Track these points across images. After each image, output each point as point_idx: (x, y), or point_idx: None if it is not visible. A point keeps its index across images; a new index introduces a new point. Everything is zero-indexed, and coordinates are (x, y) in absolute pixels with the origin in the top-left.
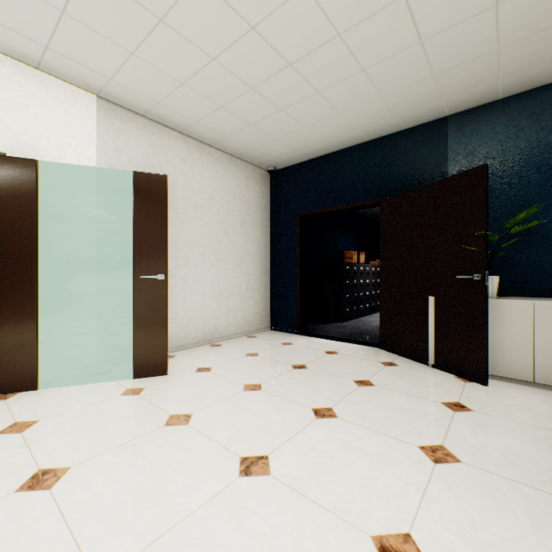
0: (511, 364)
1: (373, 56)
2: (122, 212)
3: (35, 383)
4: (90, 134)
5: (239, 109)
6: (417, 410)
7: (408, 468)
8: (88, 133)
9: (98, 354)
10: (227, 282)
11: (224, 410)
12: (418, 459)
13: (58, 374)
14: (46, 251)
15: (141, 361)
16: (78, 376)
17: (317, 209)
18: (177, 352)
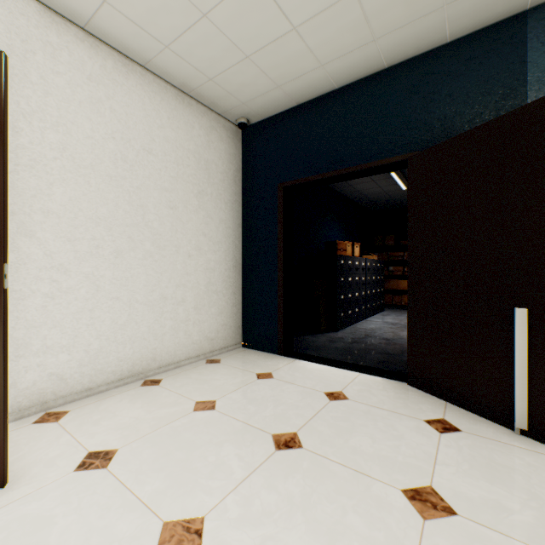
0: None
1: None
2: None
3: None
4: None
5: None
6: None
7: None
8: None
9: None
10: (174, 281)
11: None
12: None
13: None
14: None
15: None
16: None
17: (309, 175)
18: (76, 402)
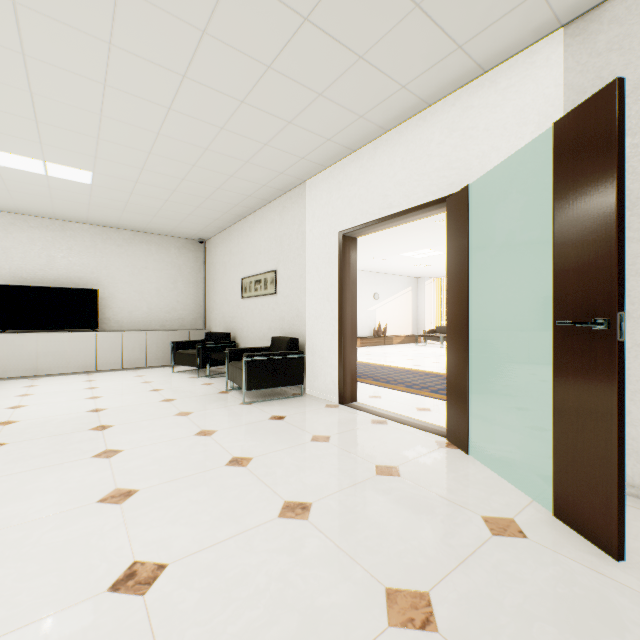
0: None
1: None
2: None
3: (466, 445)
4: (550, 99)
5: None
6: None
7: None
8: (547, 100)
9: None
10: None
11: None
12: None
13: (506, 450)
14: (494, 290)
15: (565, 491)
16: (525, 466)
17: None
18: None
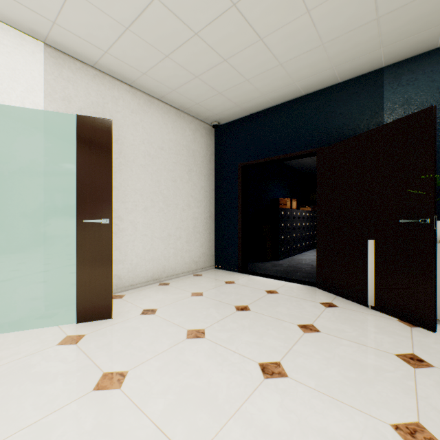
0: None
1: None
2: (70, 158)
3: None
4: (36, 80)
5: (184, 60)
6: (372, 365)
7: None
8: (34, 79)
9: (46, 296)
10: (175, 225)
11: (163, 365)
12: None
13: (1, 319)
14: None
15: (85, 305)
16: (23, 320)
17: (257, 159)
18: (126, 291)
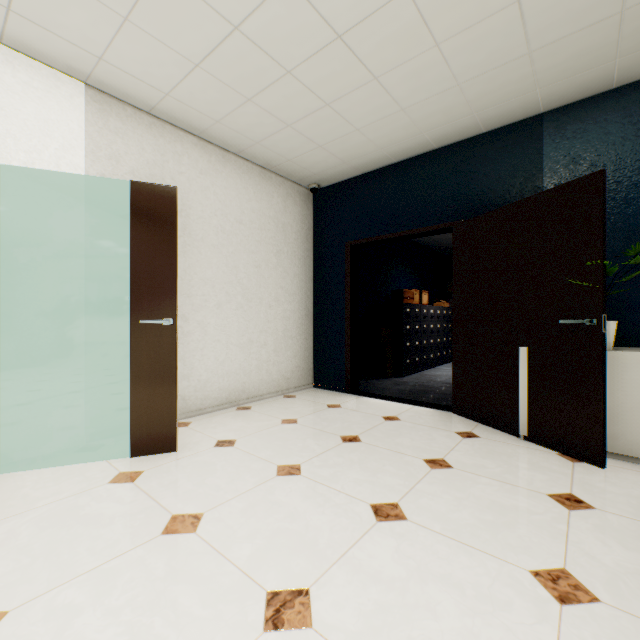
0: (634, 438)
1: (451, 23)
2: (119, 237)
3: None
4: (75, 133)
5: (272, 104)
6: (516, 507)
7: (522, 614)
8: (73, 132)
9: (87, 422)
10: (258, 328)
11: (248, 507)
12: (535, 595)
13: (30, 451)
14: (13, 287)
15: (141, 434)
16: (58, 453)
17: (372, 236)
18: (193, 418)
